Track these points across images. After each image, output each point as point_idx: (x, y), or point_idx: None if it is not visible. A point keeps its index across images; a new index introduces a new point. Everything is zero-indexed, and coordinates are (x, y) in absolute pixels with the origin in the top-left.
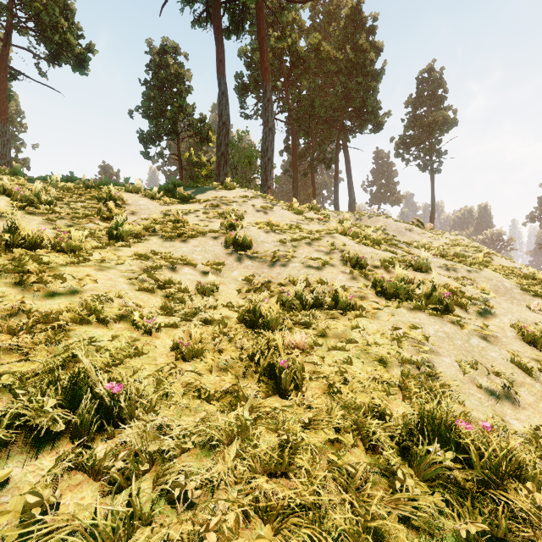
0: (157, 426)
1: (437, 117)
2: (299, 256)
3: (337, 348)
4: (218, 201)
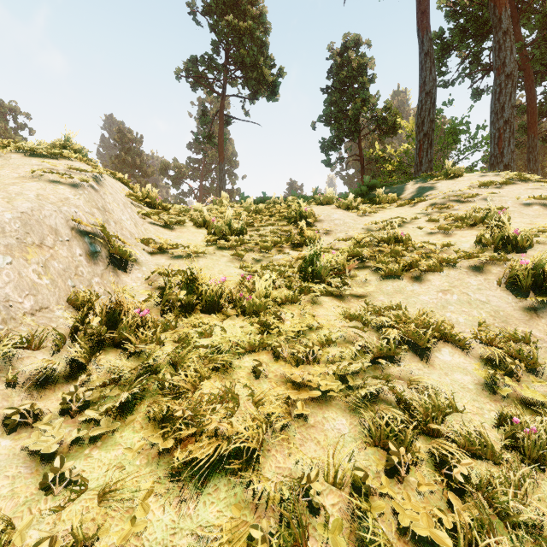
0: None
1: None
2: None
3: None
4: (442, 198)
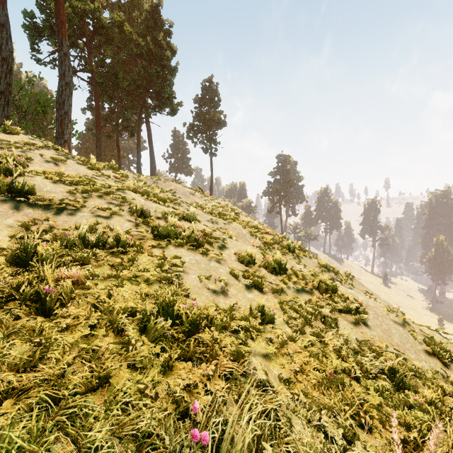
0: None
1: (214, 116)
2: (89, 206)
3: (111, 277)
4: None
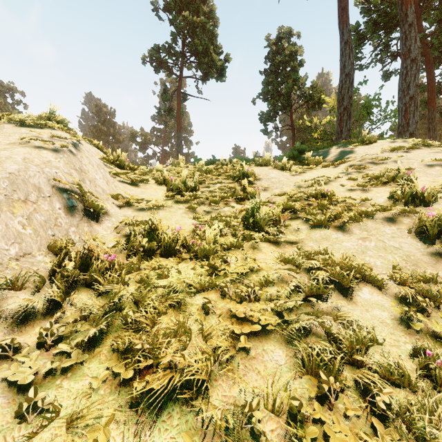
0: None
1: None
2: None
3: None
4: (359, 160)
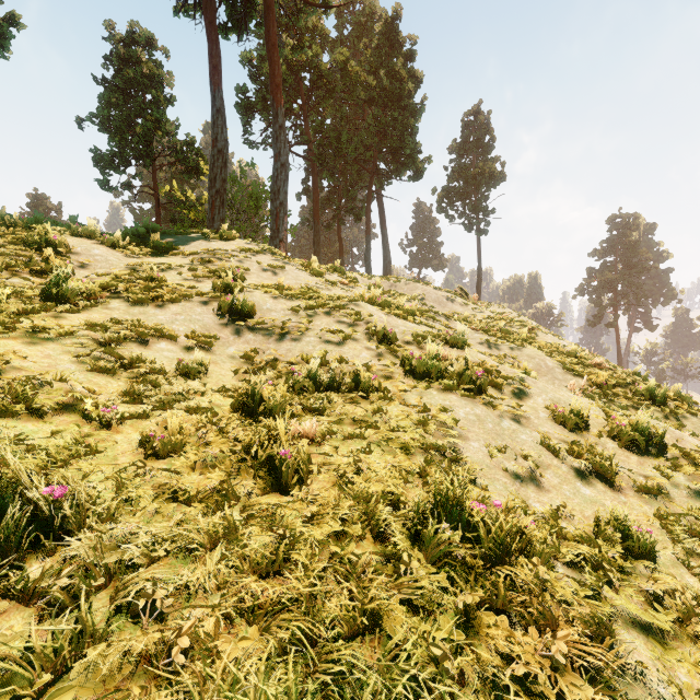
0: (118, 537)
1: (484, 168)
2: (315, 328)
3: (354, 436)
4: (210, 254)
